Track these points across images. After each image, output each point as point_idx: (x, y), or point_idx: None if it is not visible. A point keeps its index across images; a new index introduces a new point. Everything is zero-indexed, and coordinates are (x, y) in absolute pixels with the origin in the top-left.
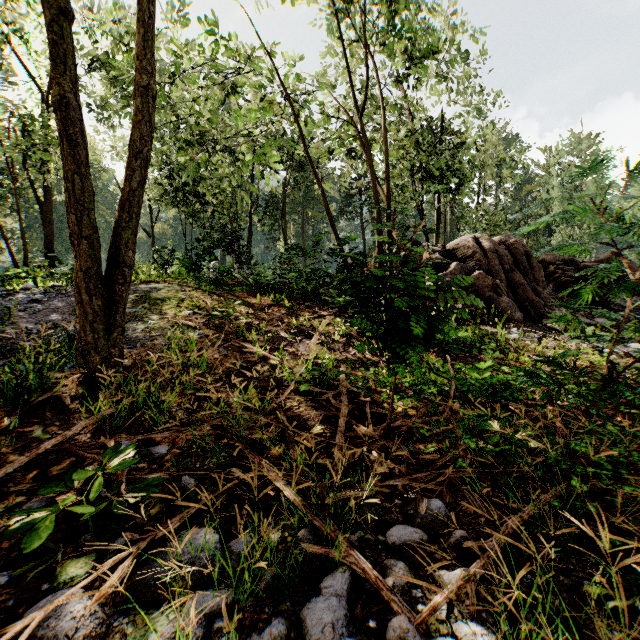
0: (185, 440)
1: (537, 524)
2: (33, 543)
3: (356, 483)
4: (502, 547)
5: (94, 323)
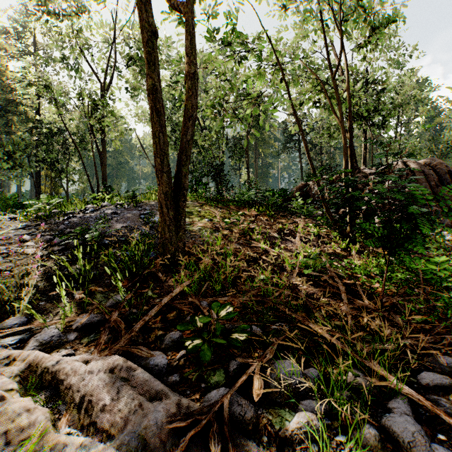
0: (240, 303)
1: None
2: (205, 357)
3: (372, 340)
4: None
5: (170, 226)
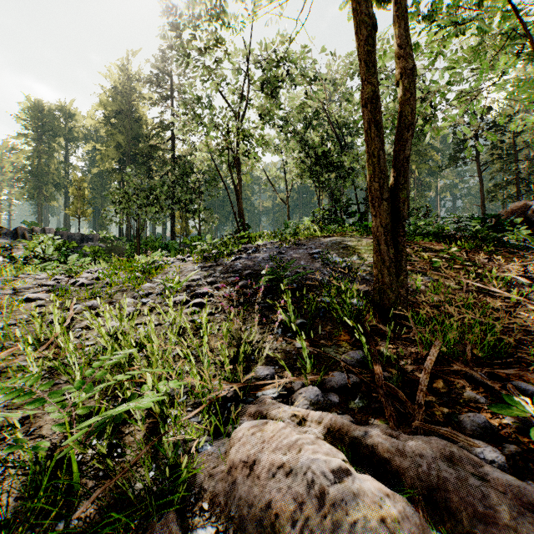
0: None
1: None
2: None
3: None
4: None
5: (390, 268)
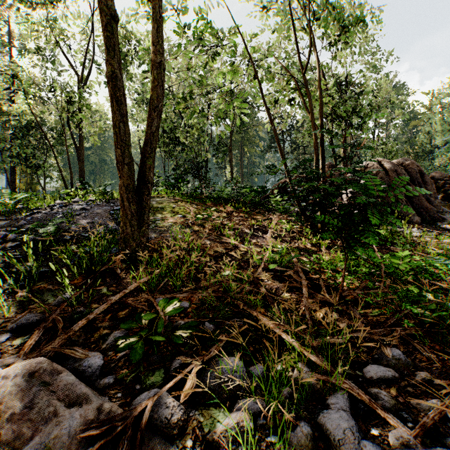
0: (198, 299)
1: None
2: (135, 357)
3: (326, 334)
4: None
5: (131, 221)
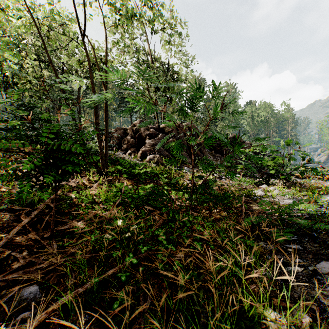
0: None
1: (99, 291)
2: None
3: None
4: (35, 325)
5: None
